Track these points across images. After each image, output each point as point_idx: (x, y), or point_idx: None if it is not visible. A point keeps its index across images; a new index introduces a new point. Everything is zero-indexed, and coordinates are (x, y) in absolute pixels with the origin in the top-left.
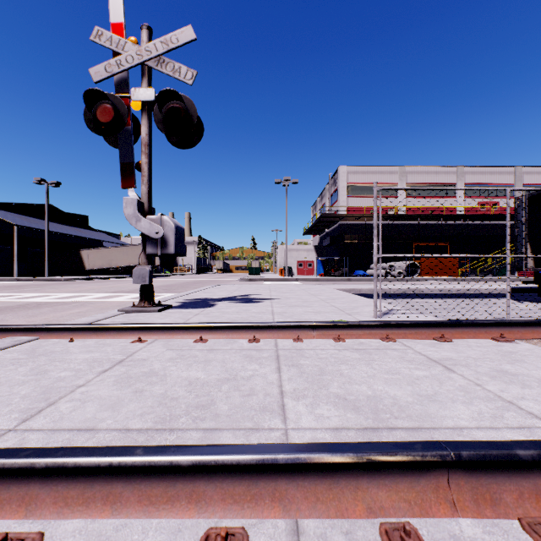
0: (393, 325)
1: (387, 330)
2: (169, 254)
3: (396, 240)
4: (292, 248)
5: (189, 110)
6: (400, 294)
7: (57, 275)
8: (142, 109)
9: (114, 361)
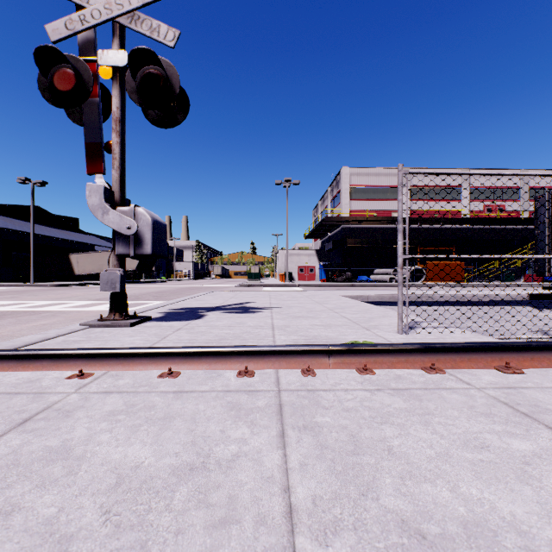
0: (438, 350)
1: (430, 357)
2: (145, 255)
3: None
4: (292, 253)
5: (170, 77)
6: (409, 301)
7: (45, 281)
8: (112, 77)
9: (15, 420)
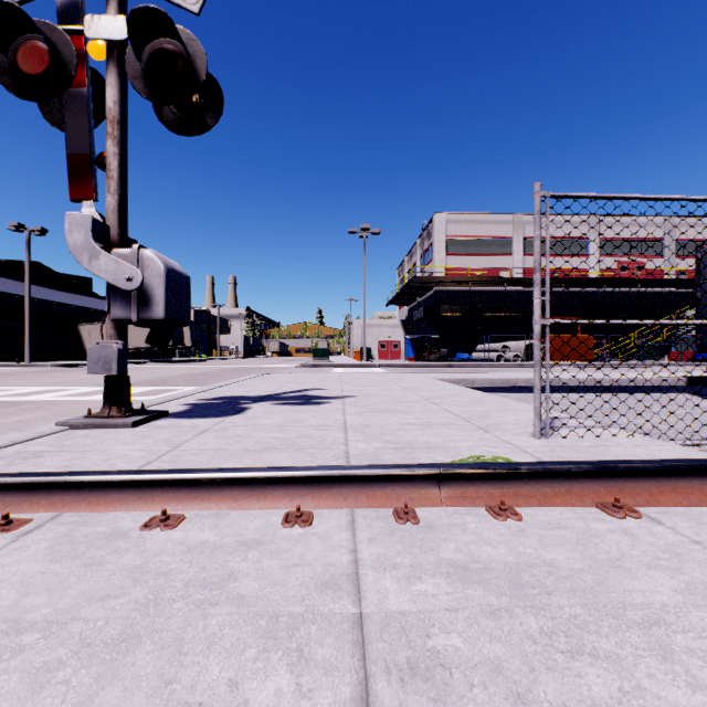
0: (622, 473)
1: (608, 484)
2: (154, 320)
3: (510, 313)
4: (371, 324)
5: (192, 56)
6: (527, 386)
7: (46, 360)
8: (107, 56)
9: None
